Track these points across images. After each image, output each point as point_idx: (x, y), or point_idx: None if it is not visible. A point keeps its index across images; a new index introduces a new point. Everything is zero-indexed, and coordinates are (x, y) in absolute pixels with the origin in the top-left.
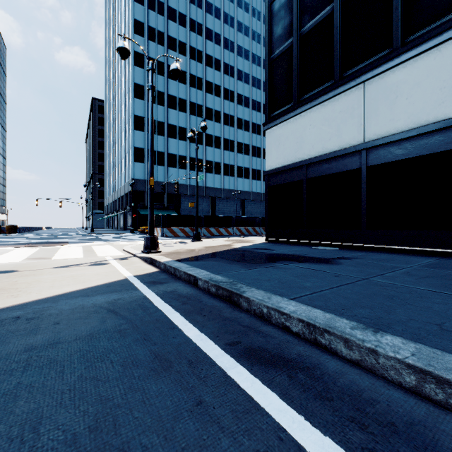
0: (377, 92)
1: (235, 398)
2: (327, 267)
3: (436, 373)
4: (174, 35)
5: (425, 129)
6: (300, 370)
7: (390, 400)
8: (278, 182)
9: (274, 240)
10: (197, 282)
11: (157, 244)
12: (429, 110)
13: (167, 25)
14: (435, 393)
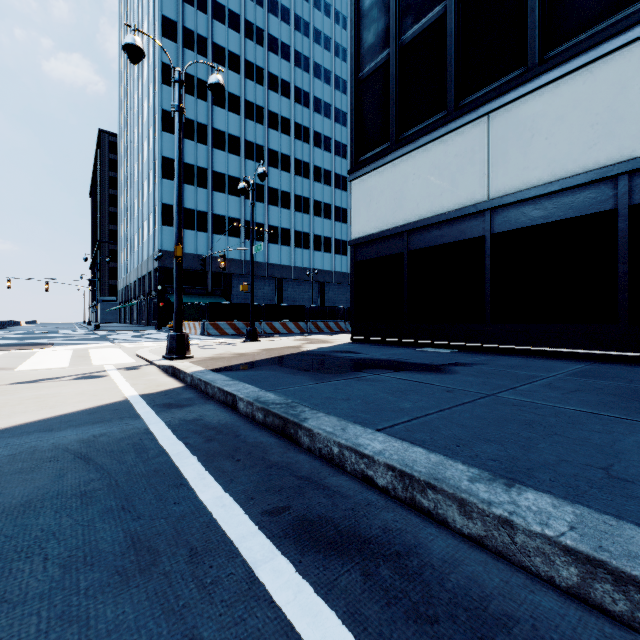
0: (506, 128)
1: (260, 629)
2: (436, 377)
3: (613, 564)
4: (223, 43)
5: (571, 182)
6: (384, 559)
7: (537, 614)
8: (369, 256)
9: (363, 339)
10: (237, 403)
11: (187, 345)
12: (576, 155)
13: (211, 27)
14: (612, 599)
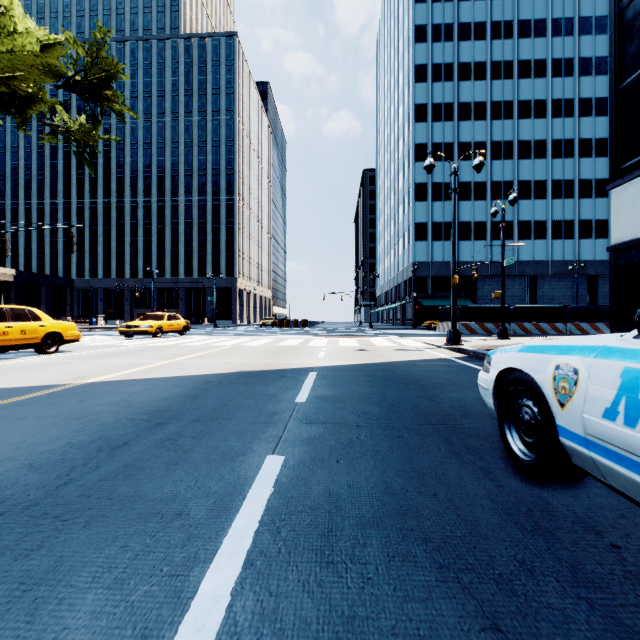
0: None
1: None
2: None
3: None
4: (468, 59)
5: None
6: None
7: None
8: (631, 260)
9: None
10: None
11: (459, 337)
12: None
13: (457, 50)
14: None
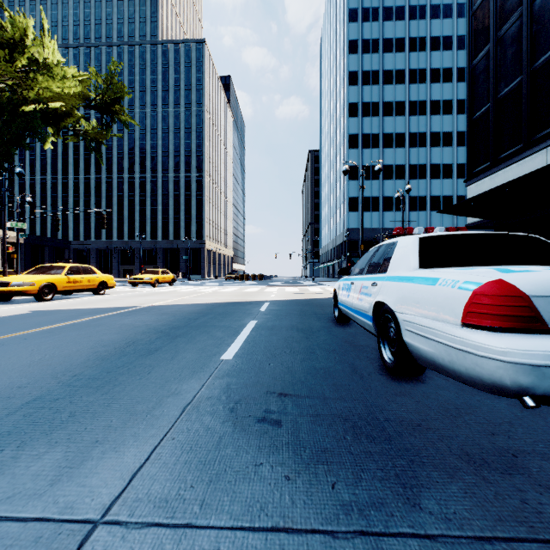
0: None
1: None
2: None
3: None
4: (390, 67)
5: None
6: None
7: None
8: None
9: None
10: None
11: None
12: None
13: (381, 60)
14: None
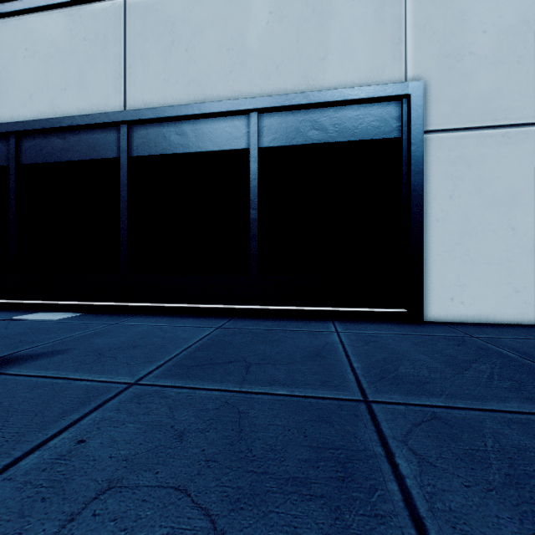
0: (145, 22)
1: None
2: None
3: None
4: None
5: (210, 107)
6: None
7: None
8: None
9: None
10: None
11: None
12: (215, 79)
13: None
14: None
